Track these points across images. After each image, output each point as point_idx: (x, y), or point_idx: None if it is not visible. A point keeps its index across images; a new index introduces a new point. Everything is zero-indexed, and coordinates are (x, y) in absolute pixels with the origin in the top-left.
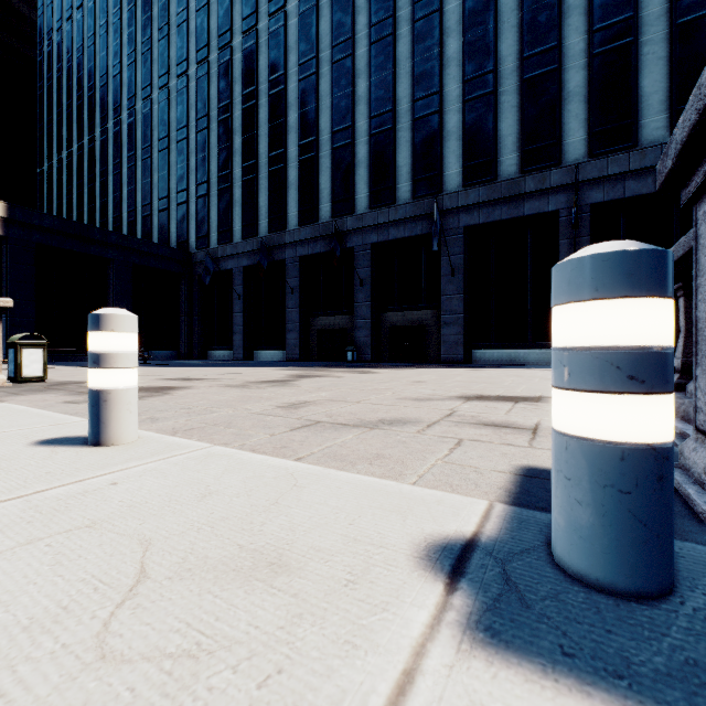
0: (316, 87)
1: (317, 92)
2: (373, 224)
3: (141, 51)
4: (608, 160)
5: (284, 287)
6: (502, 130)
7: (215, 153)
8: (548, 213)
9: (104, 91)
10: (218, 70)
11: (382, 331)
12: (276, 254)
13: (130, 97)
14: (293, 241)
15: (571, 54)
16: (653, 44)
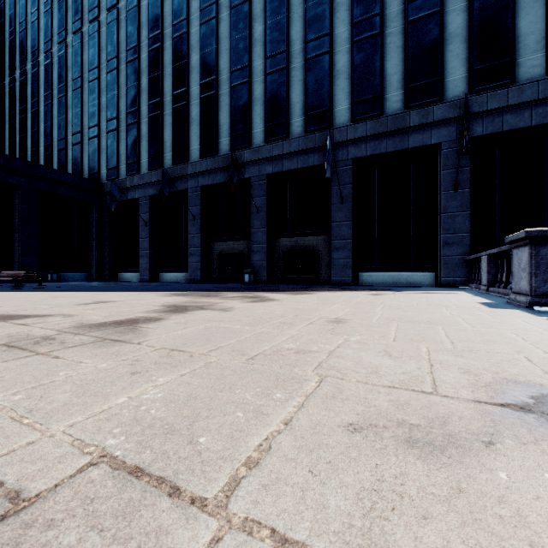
0: (215, 30)
1: (217, 35)
2: (268, 156)
3: None
4: (488, 96)
5: (187, 215)
6: (388, 69)
7: (124, 92)
8: (431, 146)
9: (23, 35)
10: (127, 15)
11: (276, 255)
12: (179, 184)
13: (47, 41)
14: (195, 172)
15: None
16: None
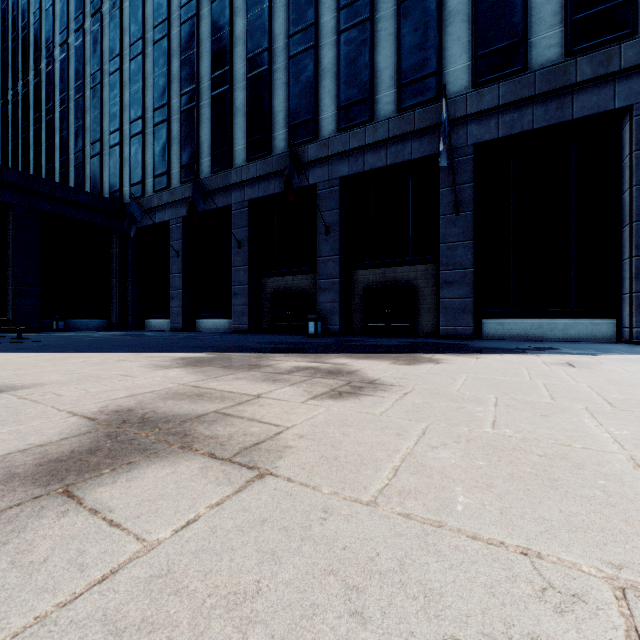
0: None
1: None
2: (343, 150)
3: None
4: None
5: (230, 241)
6: None
7: (151, 83)
8: (612, 112)
9: (37, 27)
10: None
11: (354, 294)
12: (220, 199)
13: (62, 30)
14: (241, 180)
15: None
16: None
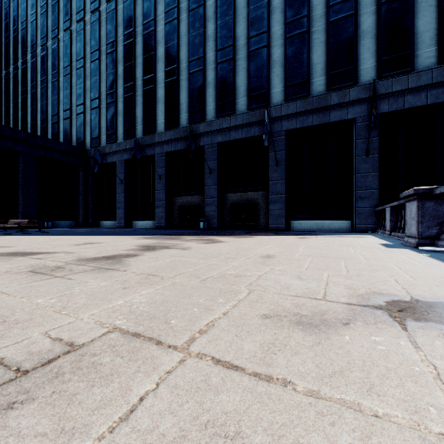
0: (177, 29)
1: (178, 32)
2: (219, 128)
3: (51, 3)
4: (392, 81)
5: (154, 175)
6: (313, 59)
7: (104, 77)
8: (347, 120)
9: (24, 32)
10: (106, 16)
11: (225, 207)
12: (148, 150)
13: (43, 37)
14: (161, 141)
15: (365, 3)
16: None
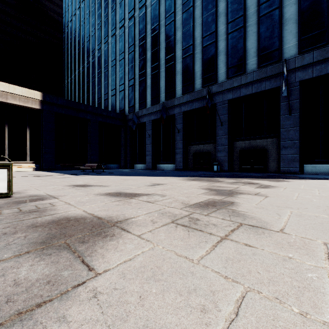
0: (192, 14)
1: (193, 16)
2: (229, 87)
3: (103, 20)
4: None
5: (173, 129)
6: None
7: (137, 63)
8: None
9: (88, 43)
10: (139, 19)
11: (234, 153)
12: (169, 111)
13: (99, 44)
14: (179, 103)
15: None
16: None
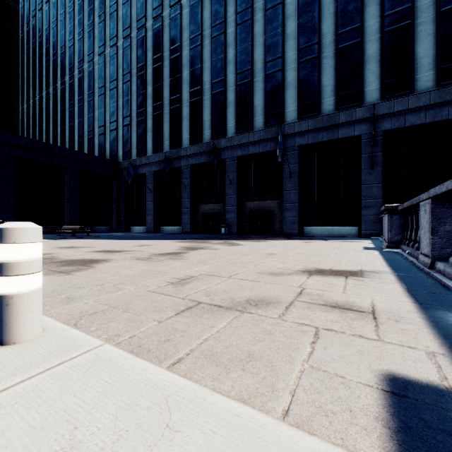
0: (200, 54)
1: (201, 57)
2: (238, 144)
3: (87, 30)
4: (394, 102)
5: (180, 185)
6: (323, 82)
7: (135, 97)
8: (354, 137)
9: (63, 56)
10: (137, 42)
11: (244, 214)
12: (174, 163)
13: (80, 60)
14: (186, 154)
15: (370, 31)
16: (424, 25)
